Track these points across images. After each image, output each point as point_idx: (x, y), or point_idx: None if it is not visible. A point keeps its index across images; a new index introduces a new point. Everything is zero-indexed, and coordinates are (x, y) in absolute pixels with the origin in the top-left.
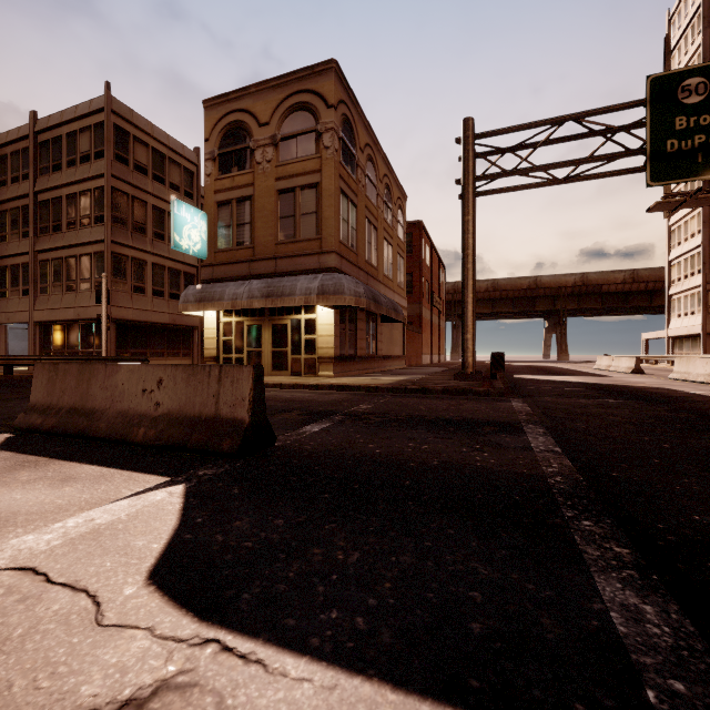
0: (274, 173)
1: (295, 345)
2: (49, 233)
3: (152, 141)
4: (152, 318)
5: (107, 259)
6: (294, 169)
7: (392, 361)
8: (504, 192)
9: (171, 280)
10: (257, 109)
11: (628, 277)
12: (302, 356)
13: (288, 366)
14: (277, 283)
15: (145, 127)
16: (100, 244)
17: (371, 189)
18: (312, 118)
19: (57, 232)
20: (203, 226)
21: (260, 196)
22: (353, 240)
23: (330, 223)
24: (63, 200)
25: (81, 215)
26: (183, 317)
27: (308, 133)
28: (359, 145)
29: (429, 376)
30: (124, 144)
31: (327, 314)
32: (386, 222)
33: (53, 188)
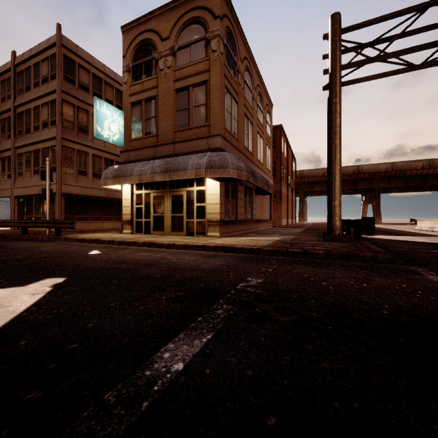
0: (173, 76)
1: (189, 211)
2: (23, 134)
3: (92, 68)
4: (92, 193)
5: (57, 150)
6: (188, 71)
7: (262, 223)
8: (363, 81)
9: (106, 166)
10: (160, 27)
11: (426, 165)
12: (194, 220)
13: (184, 228)
14: (174, 161)
15: (87, 58)
16: (54, 140)
17: (248, 92)
18: (202, 28)
19: (27, 133)
20: (121, 122)
21: (162, 95)
22: (235, 128)
23: (216, 112)
24: (31, 111)
25: (42, 121)
26: (115, 193)
27: (199, 41)
28: (240, 56)
29: (298, 236)
30: (71, 69)
31: (214, 186)
32: (259, 120)
33: (25, 103)
